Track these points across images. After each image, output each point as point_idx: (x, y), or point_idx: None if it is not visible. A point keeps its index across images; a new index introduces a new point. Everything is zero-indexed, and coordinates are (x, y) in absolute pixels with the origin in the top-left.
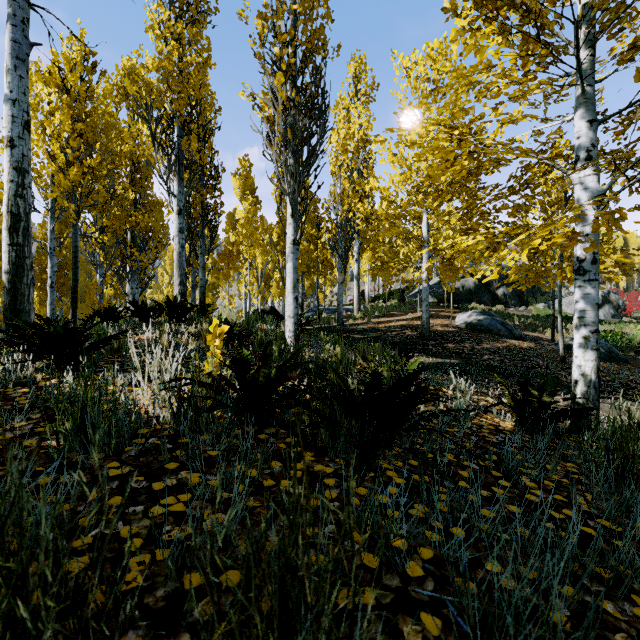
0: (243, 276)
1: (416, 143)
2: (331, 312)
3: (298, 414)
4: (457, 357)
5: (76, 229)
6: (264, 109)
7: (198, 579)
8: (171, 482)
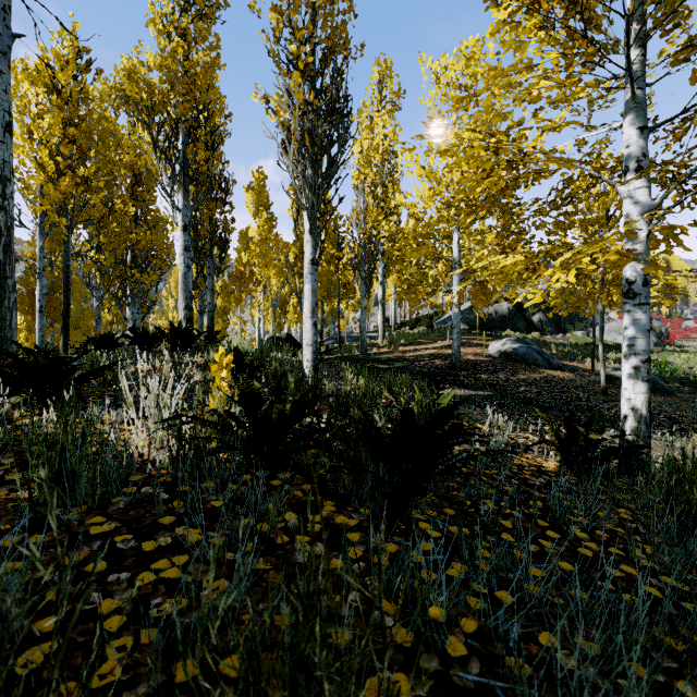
0: (257, 300)
1: (449, 150)
2: (353, 340)
3: (317, 455)
4: (491, 389)
5: (68, 246)
6: (279, 113)
7: (192, 668)
8: (165, 541)
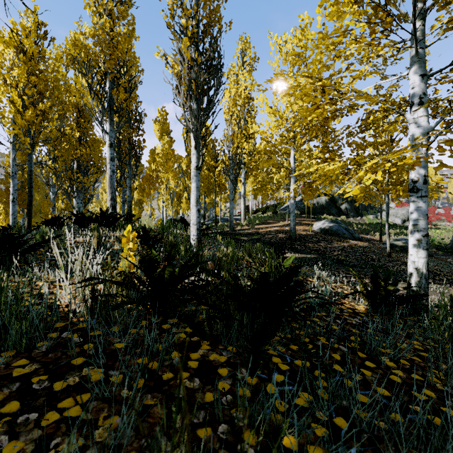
0: (161, 194)
1: (291, 88)
2: (225, 221)
3: (197, 304)
4: (315, 253)
5: (31, 157)
6: (174, 66)
7: None
8: (73, 380)
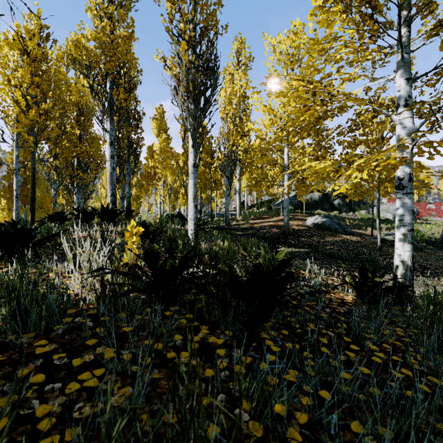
0: (158, 190)
1: (284, 92)
2: (221, 216)
3: (196, 293)
4: (308, 247)
5: (34, 155)
6: (172, 68)
7: None
8: (89, 357)
